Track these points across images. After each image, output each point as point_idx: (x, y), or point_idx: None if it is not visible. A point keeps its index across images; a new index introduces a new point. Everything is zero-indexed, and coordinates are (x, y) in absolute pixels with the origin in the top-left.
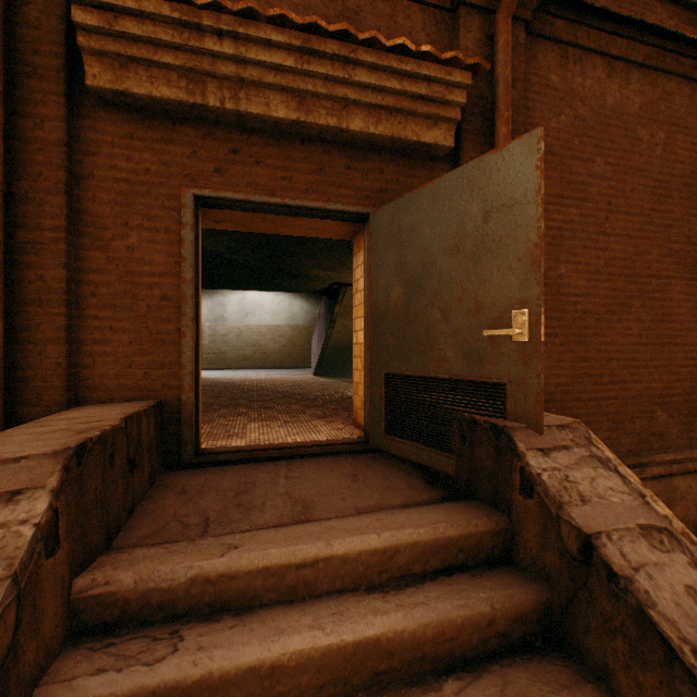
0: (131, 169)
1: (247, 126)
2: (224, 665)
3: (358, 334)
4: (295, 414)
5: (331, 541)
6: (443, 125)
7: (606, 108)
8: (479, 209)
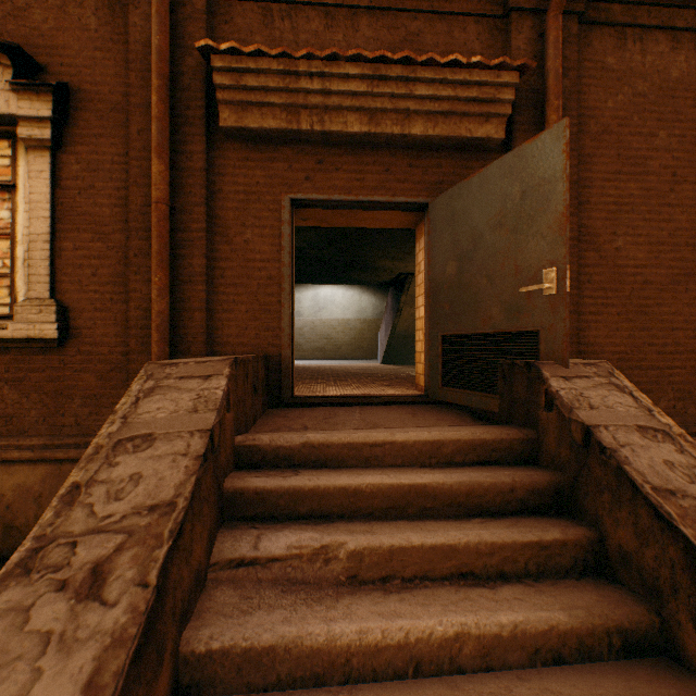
0: (246, 183)
1: (329, 142)
2: (326, 484)
3: (420, 310)
4: (365, 384)
5: (394, 433)
6: (494, 121)
7: (670, 81)
8: (518, 190)
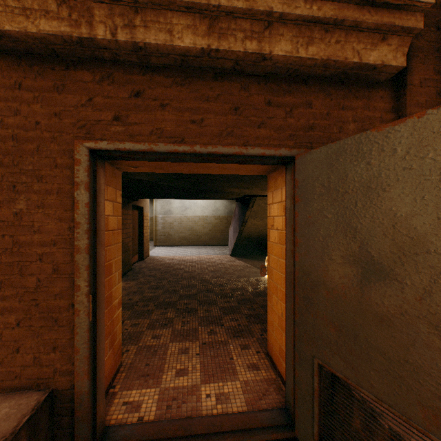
0: (18, 123)
1: (150, 64)
2: None
3: (274, 273)
4: (213, 326)
5: None
6: (394, 39)
7: None
8: None
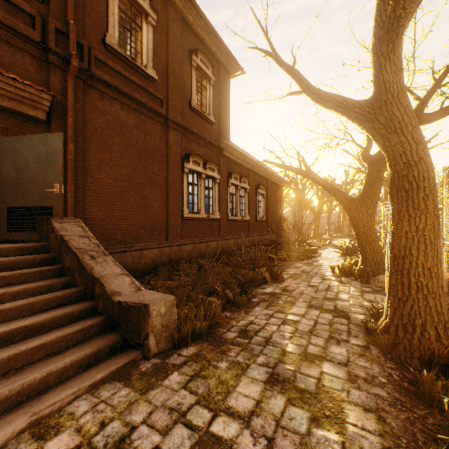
0: None
1: None
2: None
3: None
4: None
5: None
6: (41, 111)
7: (121, 120)
8: (46, 150)
